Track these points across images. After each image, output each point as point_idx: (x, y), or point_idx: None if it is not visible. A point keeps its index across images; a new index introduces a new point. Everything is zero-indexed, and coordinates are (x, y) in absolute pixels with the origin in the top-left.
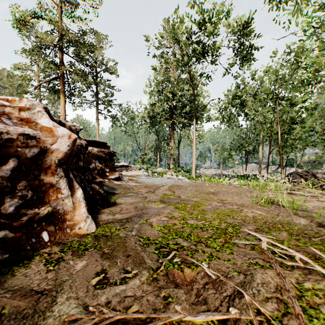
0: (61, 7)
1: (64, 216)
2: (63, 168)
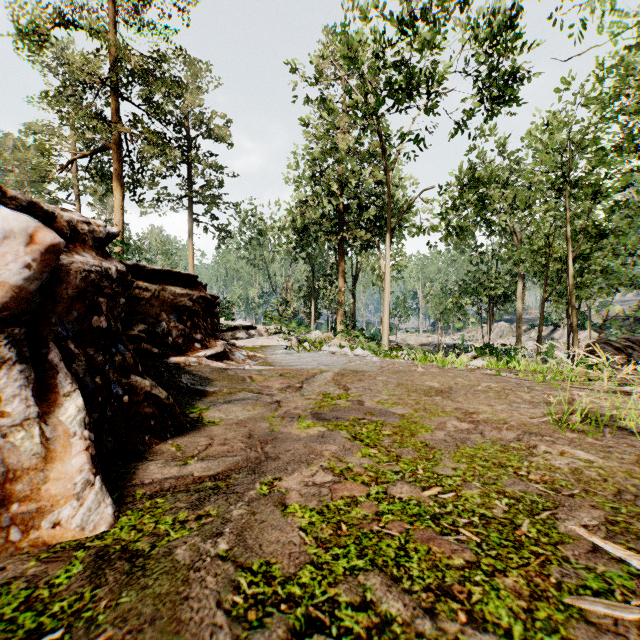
0: (115, 3)
1: (7, 487)
2: (13, 336)
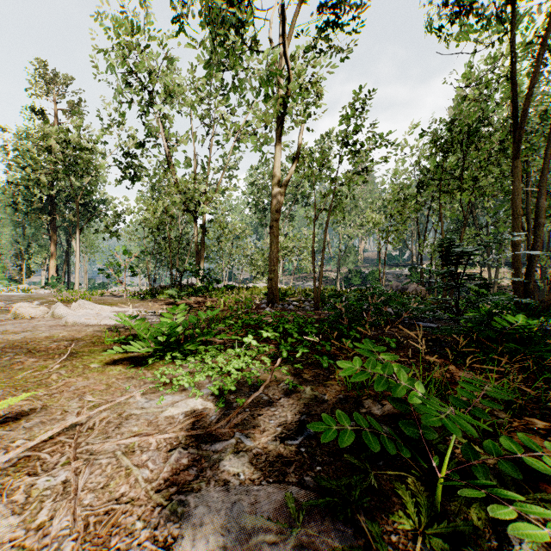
0: None
1: None
2: None
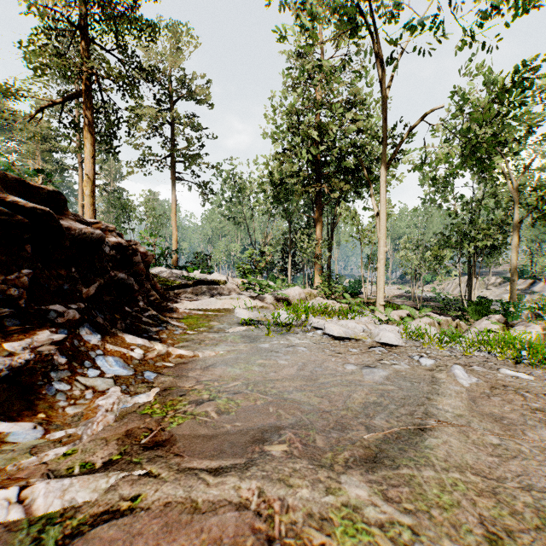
0: None
1: None
2: None
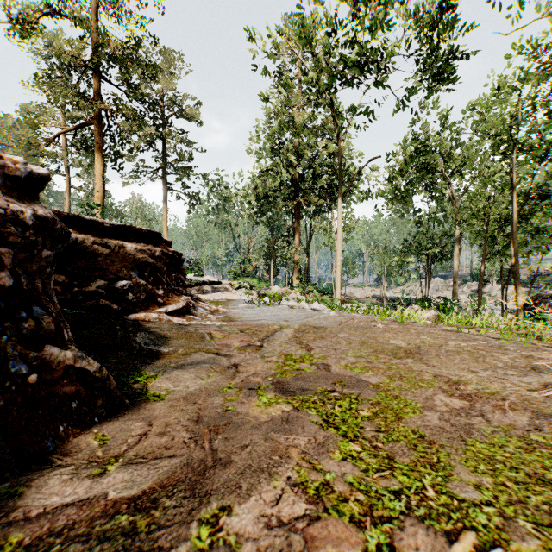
0: None
1: None
2: None
